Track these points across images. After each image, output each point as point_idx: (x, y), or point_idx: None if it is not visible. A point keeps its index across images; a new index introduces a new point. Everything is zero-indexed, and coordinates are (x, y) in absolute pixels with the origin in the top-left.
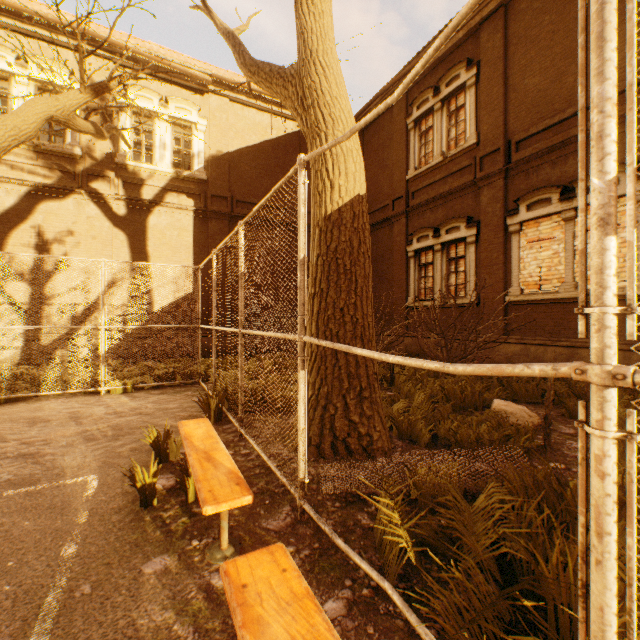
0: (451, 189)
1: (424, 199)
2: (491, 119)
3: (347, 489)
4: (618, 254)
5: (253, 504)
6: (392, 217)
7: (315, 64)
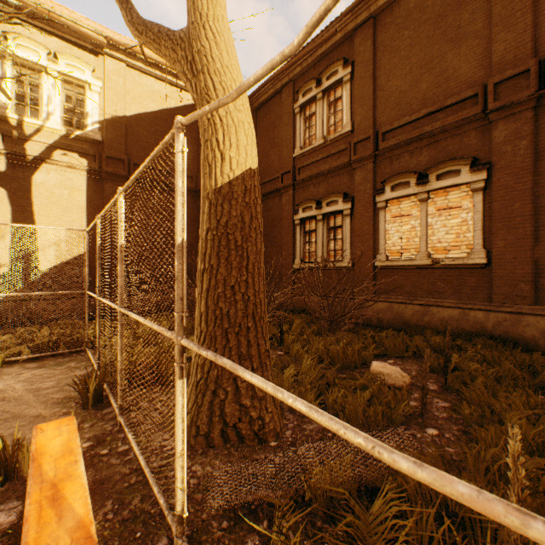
0: (331, 168)
1: (308, 175)
2: (363, 111)
3: (237, 495)
4: (459, 231)
5: (119, 542)
6: (281, 189)
7: (205, 28)
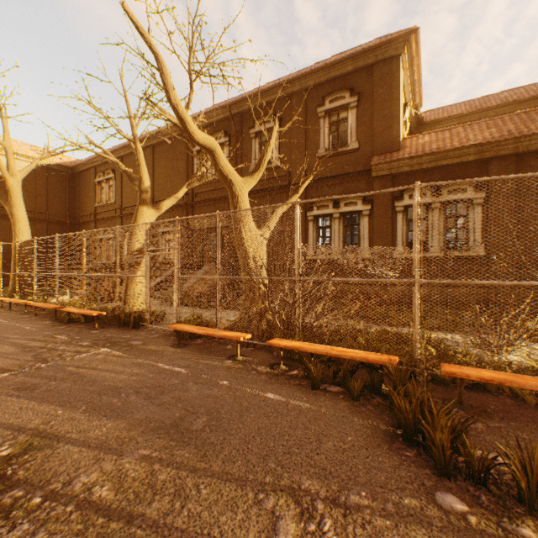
0: (108, 217)
1: (101, 217)
2: (119, 196)
3: None
4: None
5: None
6: (90, 221)
7: (15, 206)
